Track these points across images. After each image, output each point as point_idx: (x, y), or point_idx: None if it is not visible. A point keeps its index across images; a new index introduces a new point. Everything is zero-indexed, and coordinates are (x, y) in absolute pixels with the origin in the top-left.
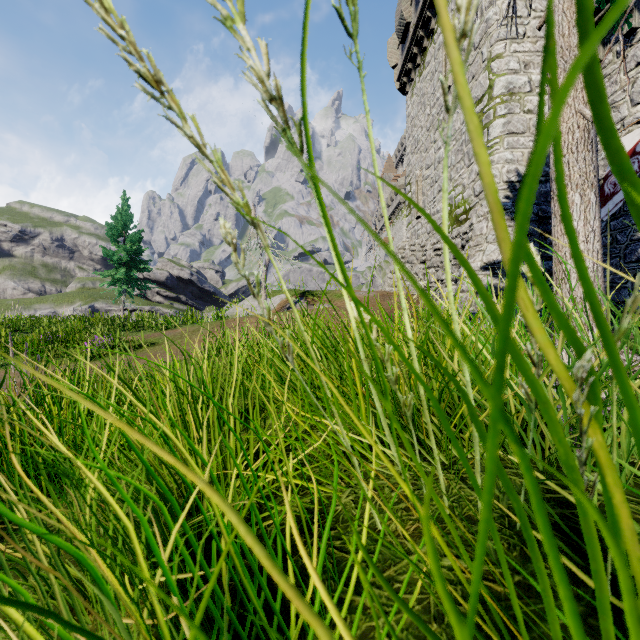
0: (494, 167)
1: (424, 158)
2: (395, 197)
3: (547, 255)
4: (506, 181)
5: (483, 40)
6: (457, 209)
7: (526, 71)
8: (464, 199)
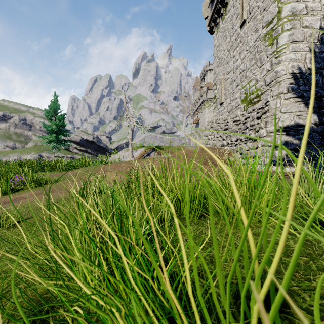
0: (282, 64)
1: (226, 68)
2: (201, 97)
3: (322, 121)
4: (291, 73)
5: None
6: (251, 95)
7: (304, 0)
8: (257, 88)
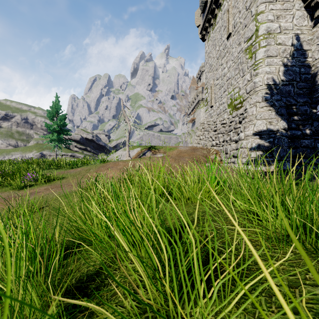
0: (259, 76)
1: (215, 74)
2: (197, 97)
3: (291, 127)
4: (266, 84)
5: (252, 4)
6: (235, 101)
7: (278, 21)
8: (240, 95)
